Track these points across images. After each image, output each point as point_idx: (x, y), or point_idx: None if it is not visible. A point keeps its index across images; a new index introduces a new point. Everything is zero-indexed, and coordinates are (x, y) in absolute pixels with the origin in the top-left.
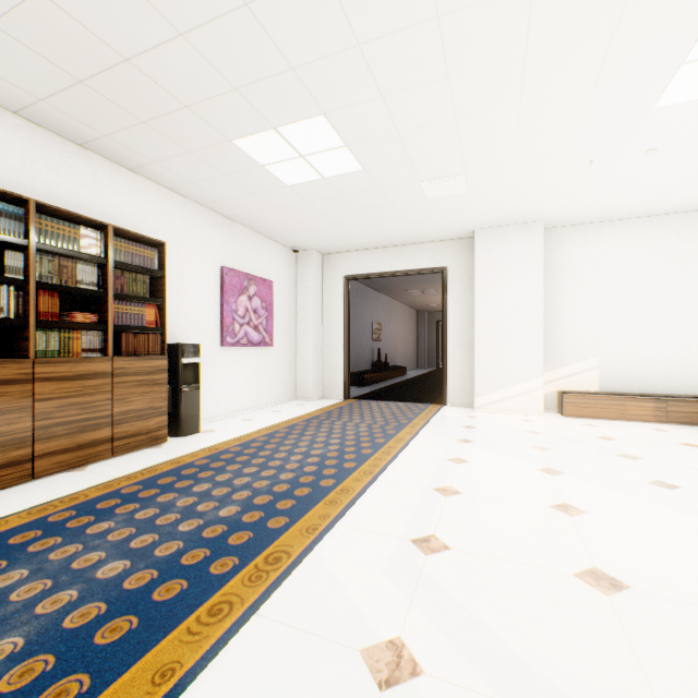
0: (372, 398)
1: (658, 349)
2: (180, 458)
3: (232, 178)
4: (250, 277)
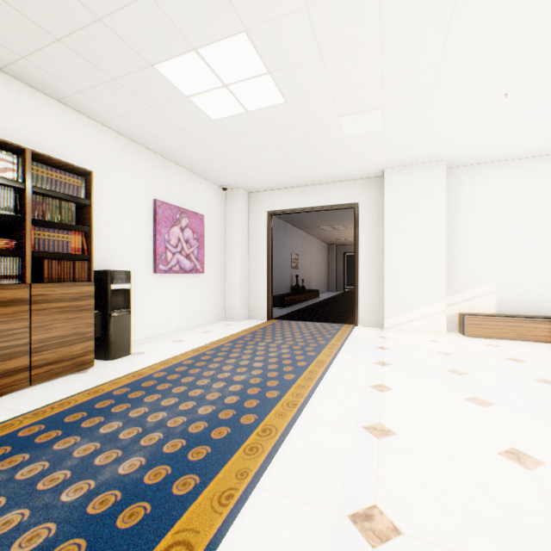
0: (292, 318)
1: (550, 276)
2: (100, 386)
3: (159, 111)
4: (182, 210)
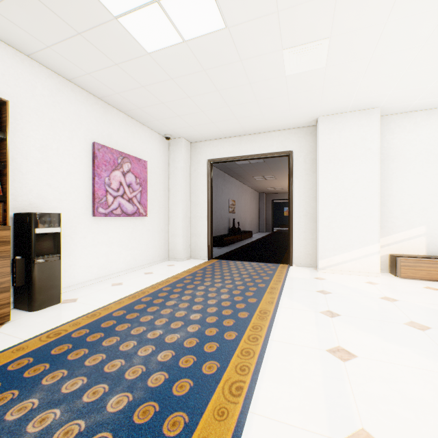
0: (230, 258)
1: None
2: None
3: (88, 39)
4: (124, 155)
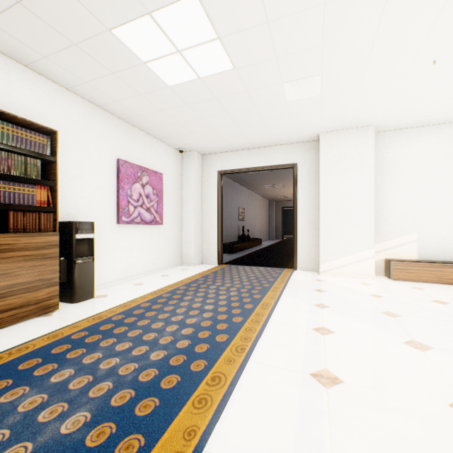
0: (239, 263)
1: None
2: (60, 330)
3: (120, 77)
4: (143, 169)
